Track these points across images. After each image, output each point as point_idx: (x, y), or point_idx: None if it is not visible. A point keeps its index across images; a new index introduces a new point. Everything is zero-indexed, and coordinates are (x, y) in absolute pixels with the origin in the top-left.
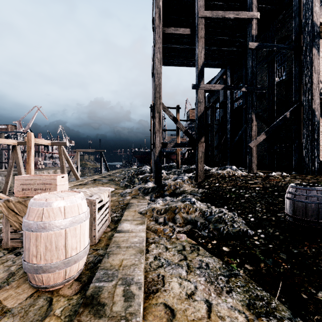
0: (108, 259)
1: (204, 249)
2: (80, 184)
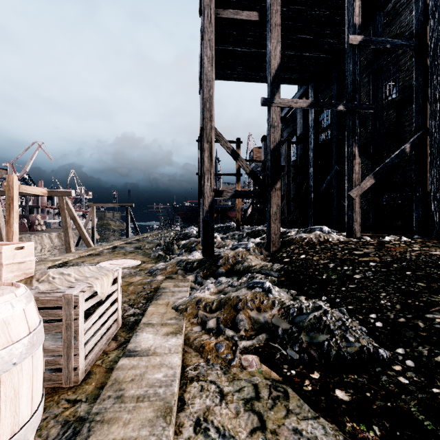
0: None
1: (298, 395)
2: (90, 254)
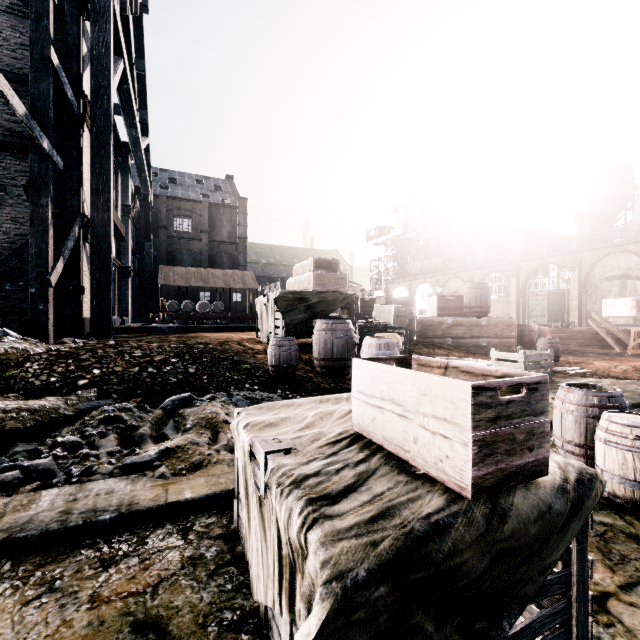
0: None
1: None
2: None
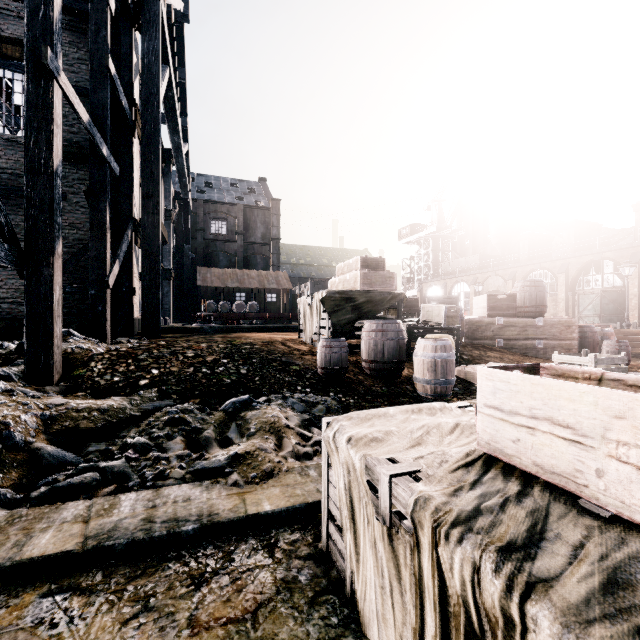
0: None
1: None
2: None
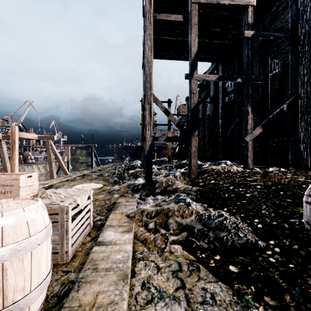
0: (77, 293)
1: (206, 268)
2: (67, 180)
